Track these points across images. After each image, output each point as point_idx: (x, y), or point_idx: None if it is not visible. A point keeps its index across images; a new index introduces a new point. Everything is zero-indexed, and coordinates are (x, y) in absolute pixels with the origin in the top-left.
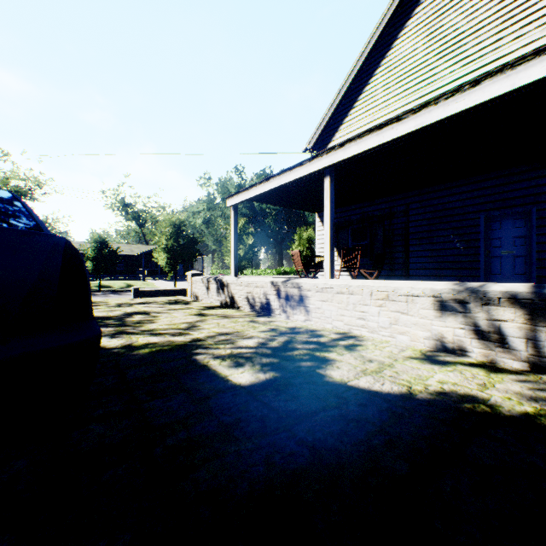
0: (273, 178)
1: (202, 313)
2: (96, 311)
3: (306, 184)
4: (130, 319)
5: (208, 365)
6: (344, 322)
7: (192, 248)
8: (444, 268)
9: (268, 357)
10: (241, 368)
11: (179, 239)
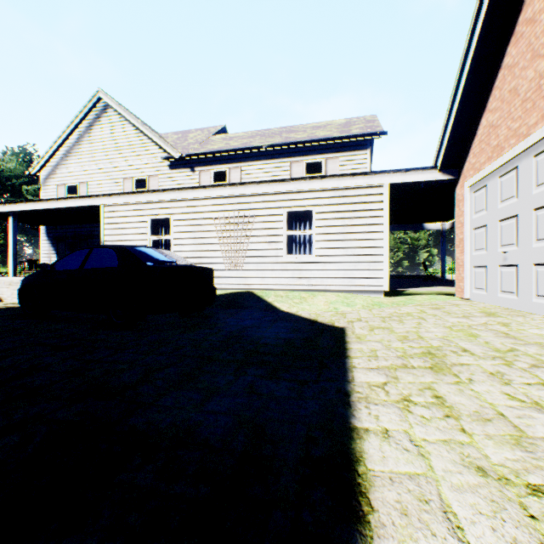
0: None
1: None
2: None
3: None
4: None
5: None
6: None
7: None
8: None
9: None
10: None
11: None
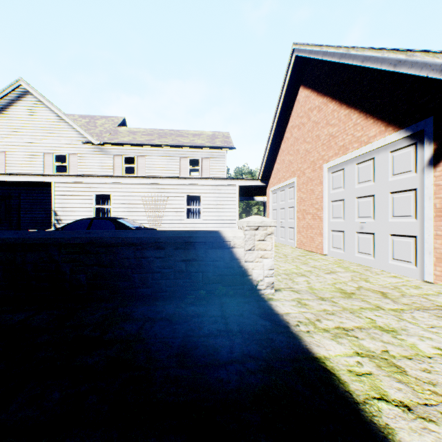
0: None
1: None
2: None
3: None
4: None
5: None
6: None
7: None
8: (38, 225)
9: None
10: None
11: None
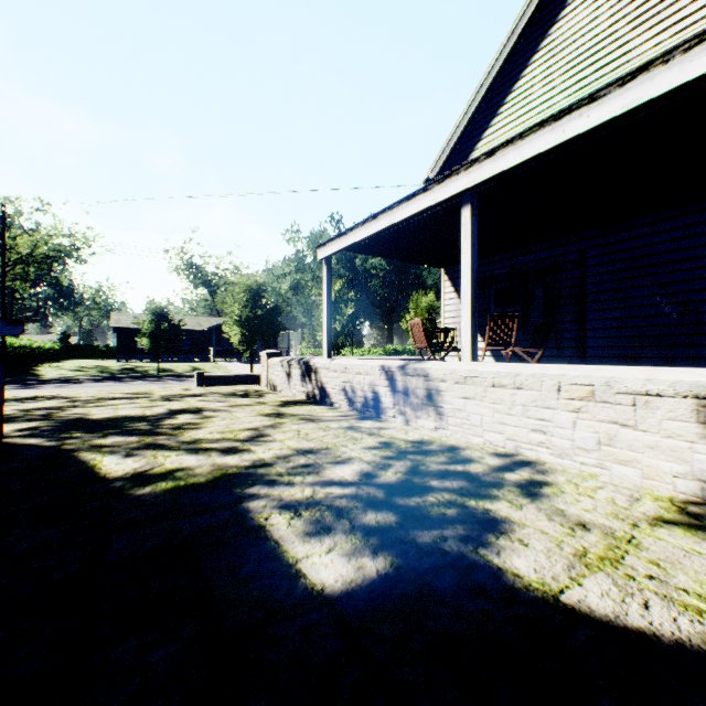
0: (382, 215)
1: (278, 412)
2: (130, 407)
3: (430, 224)
4: (170, 421)
5: (266, 527)
6: (505, 436)
7: (273, 320)
8: (644, 345)
9: (379, 508)
10: (328, 539)
11: (257, 308)
